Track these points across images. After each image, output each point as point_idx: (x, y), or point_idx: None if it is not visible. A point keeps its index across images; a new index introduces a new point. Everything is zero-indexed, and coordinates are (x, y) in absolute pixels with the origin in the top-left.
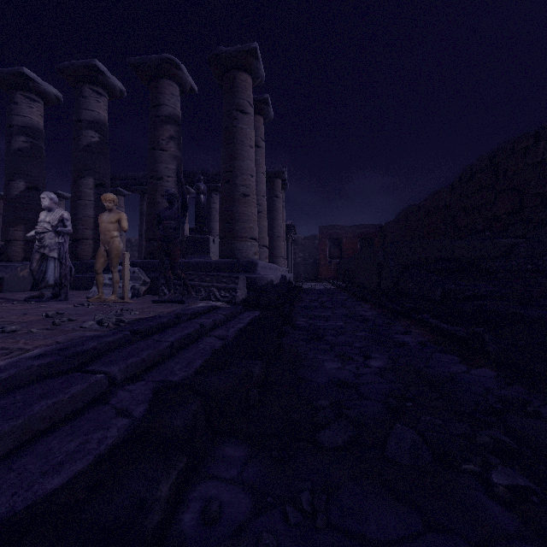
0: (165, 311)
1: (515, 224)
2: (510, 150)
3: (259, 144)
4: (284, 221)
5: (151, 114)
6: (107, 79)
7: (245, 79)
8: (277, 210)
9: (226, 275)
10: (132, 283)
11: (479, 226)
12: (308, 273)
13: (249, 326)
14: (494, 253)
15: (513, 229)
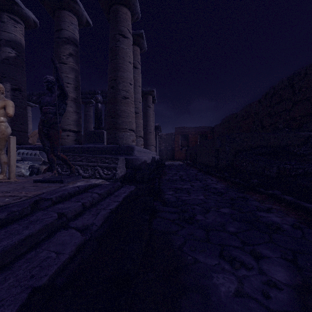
0: (26, 196)
1: (308, 123)
2: (304, 74)
3: (137, 65)
4: (153, 123)
5: (55, 36)
6: (21, 10)
7: (126, 12)
8: (149, 115)
9: (108, 157)
10: (31, 163)
11: (280, 125)
12: (168, 156)
13: (122, 205)
14: (296, 142)
15: (306, 126)
